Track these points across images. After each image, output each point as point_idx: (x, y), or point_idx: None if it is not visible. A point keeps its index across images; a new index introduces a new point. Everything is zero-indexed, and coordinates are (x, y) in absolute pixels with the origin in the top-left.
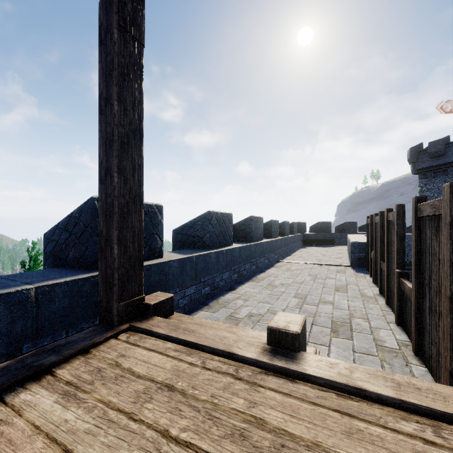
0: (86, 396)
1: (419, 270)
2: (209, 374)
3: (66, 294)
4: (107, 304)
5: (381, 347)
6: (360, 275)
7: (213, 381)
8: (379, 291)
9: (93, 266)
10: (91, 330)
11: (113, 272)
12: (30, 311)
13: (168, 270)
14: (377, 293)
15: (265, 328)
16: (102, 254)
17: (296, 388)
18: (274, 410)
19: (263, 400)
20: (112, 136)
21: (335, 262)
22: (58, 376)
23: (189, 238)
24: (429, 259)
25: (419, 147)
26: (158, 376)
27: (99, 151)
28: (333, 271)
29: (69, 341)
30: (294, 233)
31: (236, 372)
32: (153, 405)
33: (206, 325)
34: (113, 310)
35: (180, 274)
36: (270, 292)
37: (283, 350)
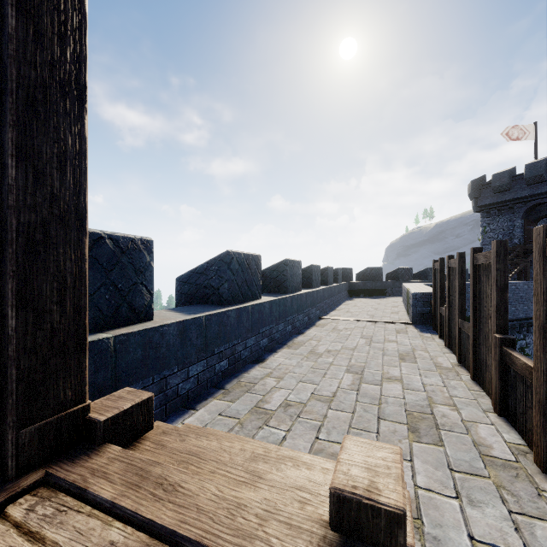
0: None
1: None
2: None
3: None
4: None
5: (487, 458)
6: (426, 336)
7: None
8: (457, 359)
9: None
10: None
11: (6, 365)
12: None
13: (159, 341)
14: (455, 362)
15: (310, 427)
16: None
17: None
18: None
19: None
20: (4, 82)
21: (392, 319)
22: None
23: (199, 290)
24: None
25: (481, 180)
26: None
27: None
28: (392, 331)
29: None
30: (339, 281)
31: None
32: None
33: (207, 457)
34: (6, 445)
35: (181, 344)
36: (312, 364)
37: (368, 546)
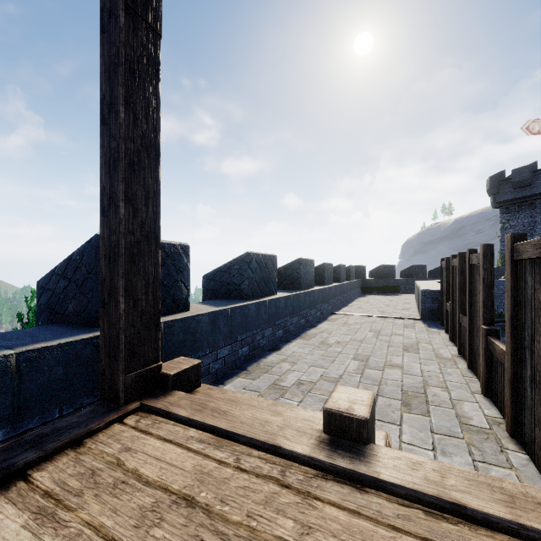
0: (69, 515)
1: (516, 328)
2: (244, 479)
3: (60, 360)
4: (111, 375)
5: (466, 426)
6: (433, 331)
7: (250, 491)
8: (457, 351)
9: (97, 323)
10: (89, 412)
11: (119, 333)
12: (10, 385)
13: (195, 327)
14: (456, 353)
15: (318, 400)
16: (104, 309)
17: (366, 501)
18: (337, 540)
19: (321, 522)
20: (117, 153)
21: (402, 315)
22: (35, 482)
23: (223, 286)
24: (531, 314)
25: (500, 176)
26: (174, 483)
27: (101, 173)
28: (400, 325)
29: (57, 428)
30: (351, 278)
31: (282, 475)
32: (164, 532)
33: (242, 402)
34: (119, 384)
35: (211, 331)
36: (323, 353)
37: (346, 441)
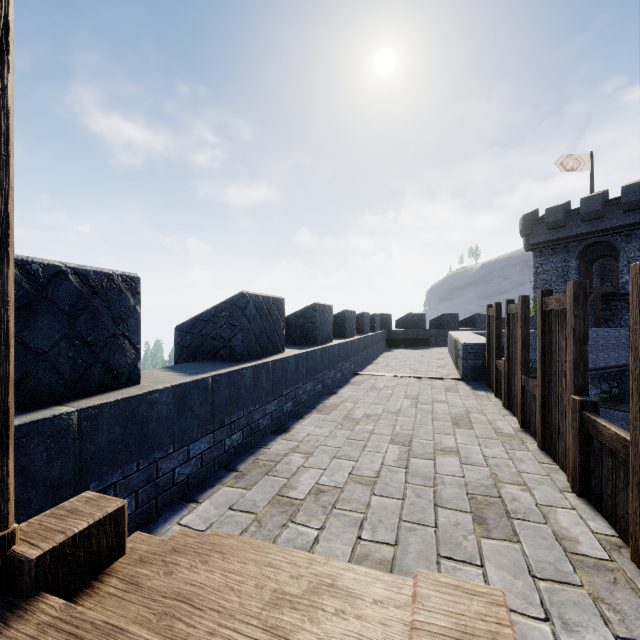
0: None
1: None
2: None
3: None
4: None
5: (574, 556)
6: (480, 395)
7: None
8: (519, 423)
9: None
10: None
11: None
12: None
13: (146, 412)
14: (517, 426)
15: (349, 521)
16: None
17: None
18: None
19: None
20: None
21: (439, 374)
22: None
23: (205, 342)
24: None
25: (534, 215)
26: None
27: None
28: (440, 388)
29: None
30: (376, 329)
31: None
32: None
33: (205, 604)
34: None
35: (178, 416)
36: (348, 433)
37: None
